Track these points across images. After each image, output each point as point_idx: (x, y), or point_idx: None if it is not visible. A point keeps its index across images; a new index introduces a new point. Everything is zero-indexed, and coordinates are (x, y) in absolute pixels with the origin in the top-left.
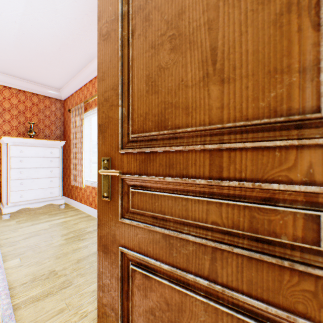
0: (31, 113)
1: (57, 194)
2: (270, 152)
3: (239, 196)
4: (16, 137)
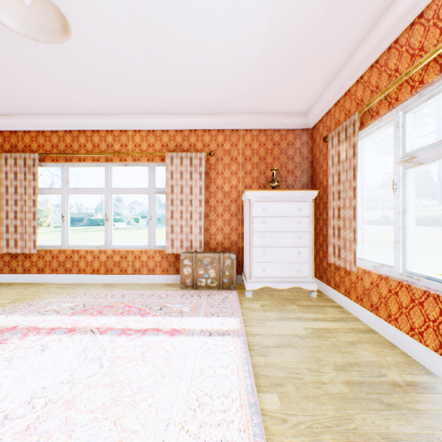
0: (271, 158)
1: (305, 274)
2: None
3: None
4: (258, 190)
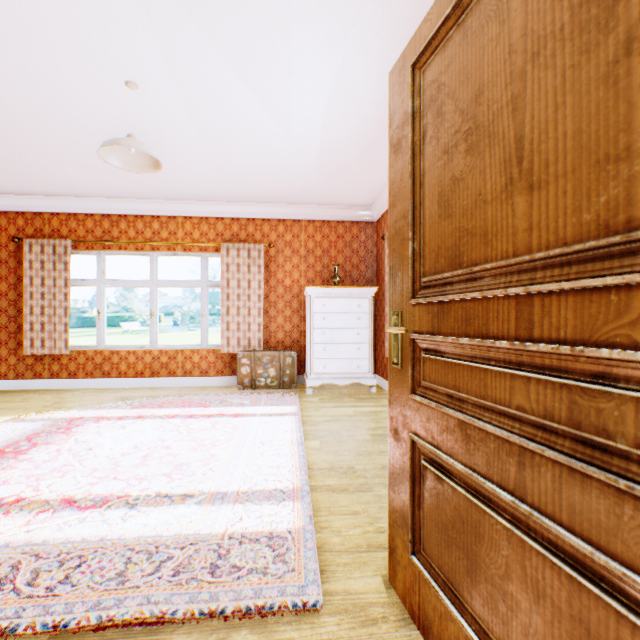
0: (335, 251)
1: (365, 369)
2: (601, 296)
3: (558, 368)
4: (319, 287)
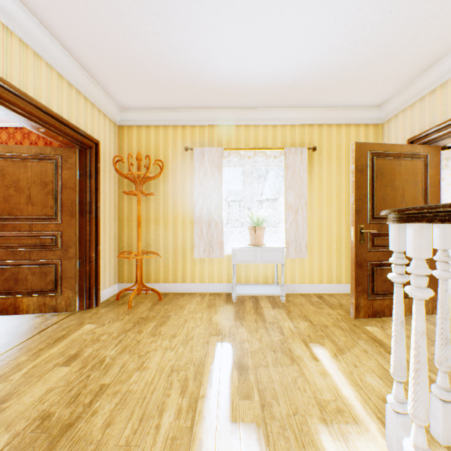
0: None
1: None
2: (46, 224)
3: (39, 235)
4: None
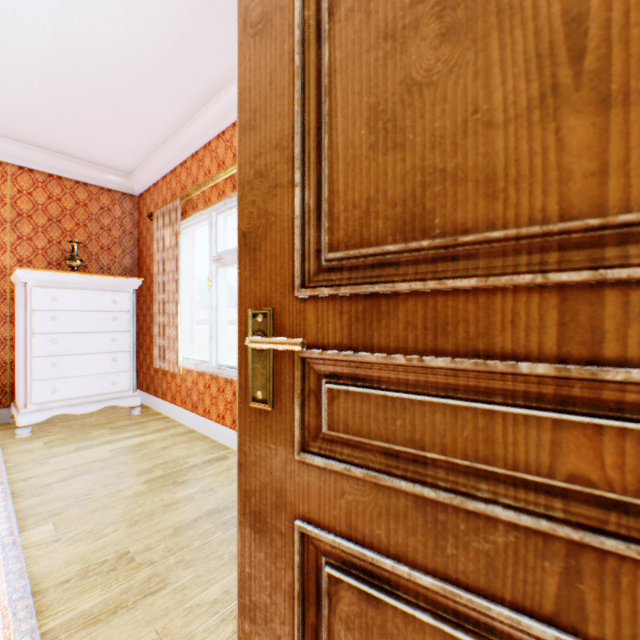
0: (72, 222)
1: (125, 386)
2: None
3: None
4: (44, 270)
